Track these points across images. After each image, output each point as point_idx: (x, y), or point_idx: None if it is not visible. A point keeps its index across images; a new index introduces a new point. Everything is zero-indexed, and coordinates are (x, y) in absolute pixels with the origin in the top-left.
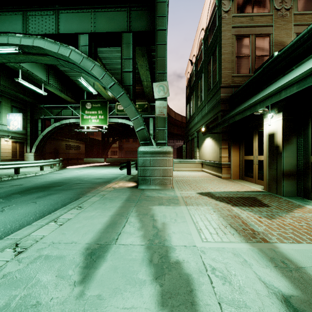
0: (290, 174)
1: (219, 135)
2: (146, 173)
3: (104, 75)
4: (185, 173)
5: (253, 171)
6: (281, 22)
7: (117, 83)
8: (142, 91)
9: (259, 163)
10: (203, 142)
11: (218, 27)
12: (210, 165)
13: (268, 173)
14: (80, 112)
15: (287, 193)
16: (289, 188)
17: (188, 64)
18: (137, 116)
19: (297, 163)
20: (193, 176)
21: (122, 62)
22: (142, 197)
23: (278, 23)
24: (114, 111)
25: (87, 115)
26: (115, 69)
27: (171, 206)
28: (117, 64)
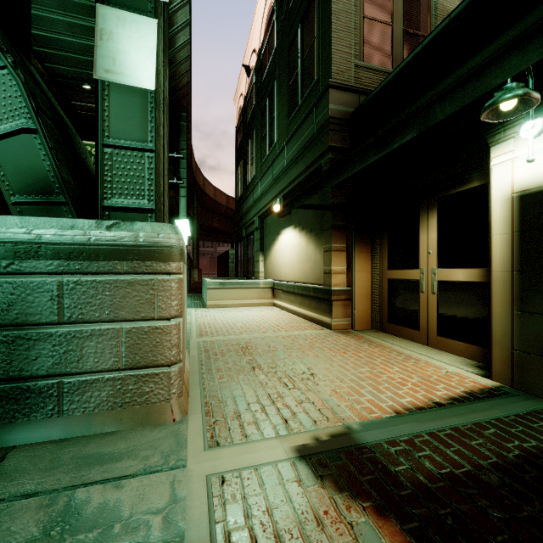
0: None
1: (324, 217)
2: (32, 361)
3: None
4: (234, 315)
5: (419, 311)
6: None
7: None
8: None
9: (441, 290)
10: (274, 238)
11: None
12: (295, 292)
13: (519, 327)
14: None
15: None
16: None
17: (241, 77)
18: None
19: None
20: (257, 324)
21: None
22: None
23: None
24: None
25: None
26: (49, 41)
27: None
28: (53, 22)
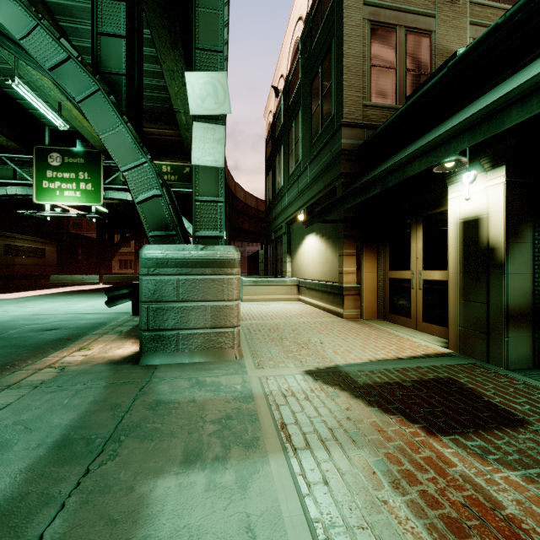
0: (520, 315)
1: (338, 228)
2: (165, 321)
3: (32, 29)
4: (265, 307)
5: (410, 303)
6: (449, 13)
7: (76, 59)
8: (180, 141)
9: (425, 287)
10: (299, 243)
11: (336, 0)
12: (316, 288)
13: (463, 311)
14: (33, 173)
15: (516, 362)
16: (519, 349)
17: (270, 96)
18: (141, 159)
19: (534, 289)
20: (285, 313)
21: (95, 4)
22: (136, 410)
23: (444, 13)
24: (117, 177)
25: (53, 181)
26: None
27: (231, 470)
28: None
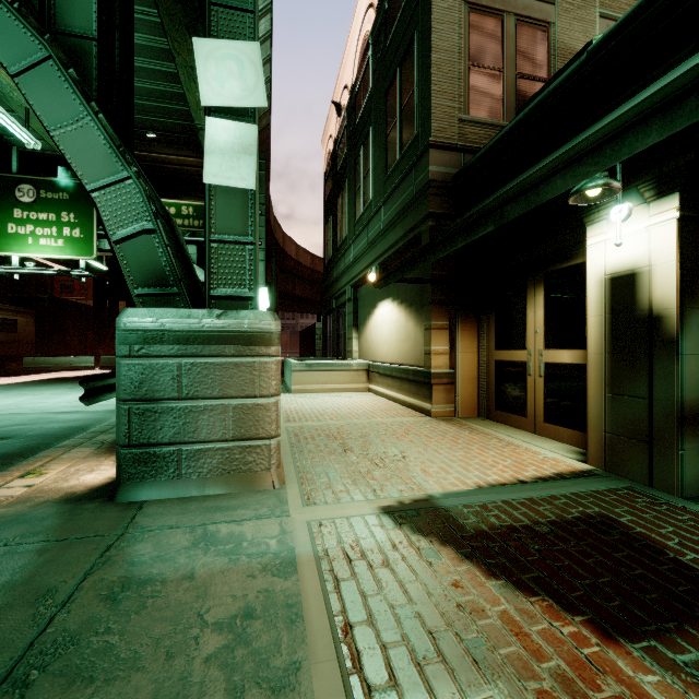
0: None
1: (424, 290)
2: (158, 430)
3: None
4: (323, 401)
5: (526, 396)
6: None
7: (10, 5)
8: None
9: (548, 373)
10: (370, 312)
11: None
12: (393, 375)
13: (610, 409)
14: None
15: (693, 486)
16: (698, 466)
17: (330, 115)
18: (120, 173)
19: None
20: (349, 410)
21: None
22: (81, 602)
23: None
24: None
25: (23, 224)
26: None
27: None
28: None
